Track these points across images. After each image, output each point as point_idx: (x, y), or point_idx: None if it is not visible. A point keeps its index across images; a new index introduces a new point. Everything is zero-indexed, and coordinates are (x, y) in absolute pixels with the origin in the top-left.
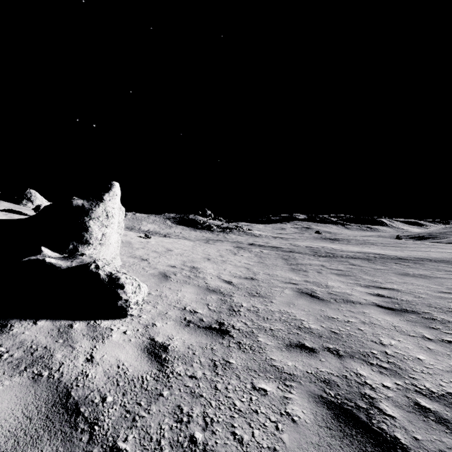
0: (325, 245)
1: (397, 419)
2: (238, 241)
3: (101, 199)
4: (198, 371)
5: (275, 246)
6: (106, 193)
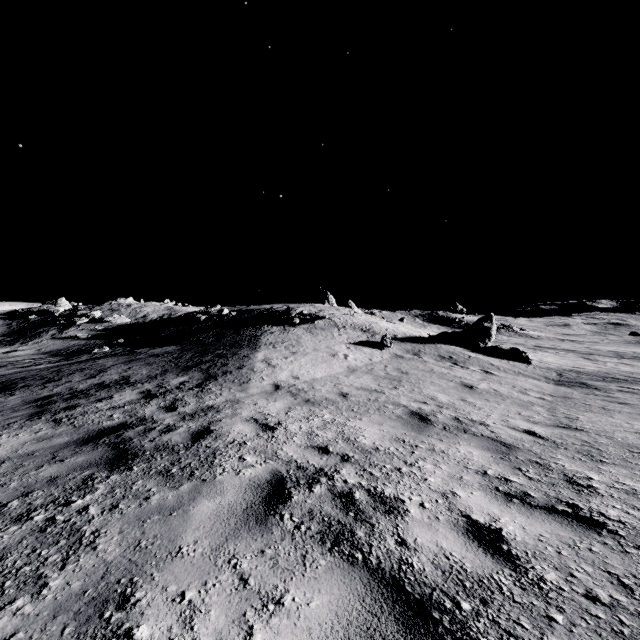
0: (637, 350)
1: (624, 378)
2: (519, 343)
3: (492, 322)
4: (568, 373)
5: (568, 349)
6: (492, 319)
